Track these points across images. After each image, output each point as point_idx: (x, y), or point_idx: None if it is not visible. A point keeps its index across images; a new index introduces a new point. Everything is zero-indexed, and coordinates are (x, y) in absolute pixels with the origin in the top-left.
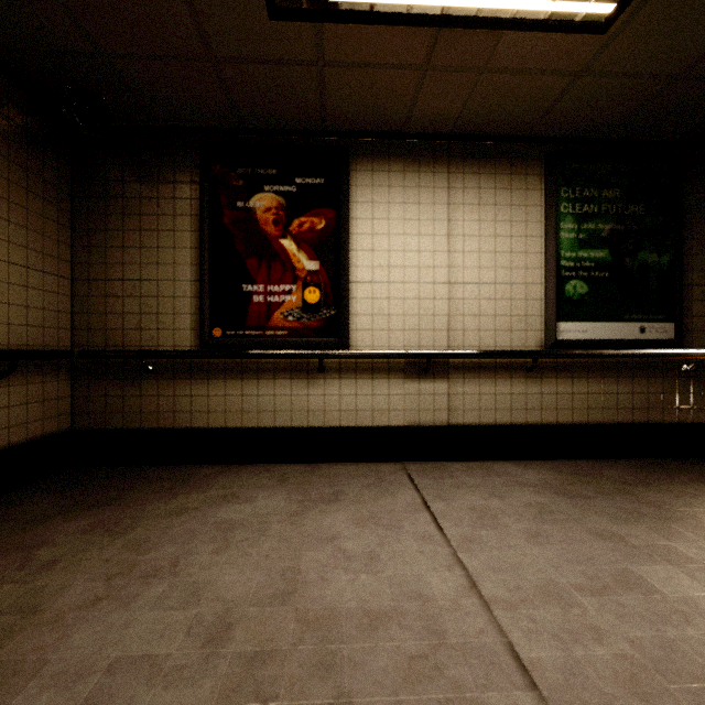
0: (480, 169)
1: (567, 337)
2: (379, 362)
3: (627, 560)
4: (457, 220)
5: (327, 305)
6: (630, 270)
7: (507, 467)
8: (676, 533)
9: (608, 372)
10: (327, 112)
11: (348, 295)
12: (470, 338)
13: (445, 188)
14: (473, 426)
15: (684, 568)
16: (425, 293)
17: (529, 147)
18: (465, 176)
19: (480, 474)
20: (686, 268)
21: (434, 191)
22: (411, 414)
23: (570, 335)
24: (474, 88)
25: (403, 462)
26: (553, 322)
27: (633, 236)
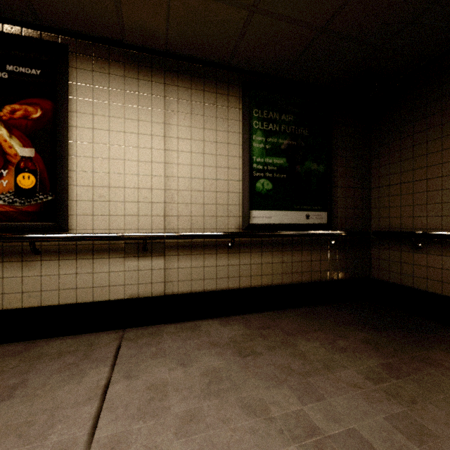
0: (192, 85)
1: (258, 222)
2: (100, 244)
3: (259, 445)
4: (172, 125)
5: (44, 191)
6: (300, 174)
7: (211, 325)
8: (310, 392)
9: (286, 247)
10: (33, 2)
11: (67, 182)
12: (184, 222)
13: (162, 97)
14: (186, 294)
15: (304, 448)
16: (144, 184)
17: (230, 74)
18: (179, 89)
19: (185, 336)
20: (334, 175)
21: (152, 97)
22: (131, 288)
23: (259, 220)
24: (169, 4)
25: (127, 328)
26: (247, 210)
27: (302, 150)
